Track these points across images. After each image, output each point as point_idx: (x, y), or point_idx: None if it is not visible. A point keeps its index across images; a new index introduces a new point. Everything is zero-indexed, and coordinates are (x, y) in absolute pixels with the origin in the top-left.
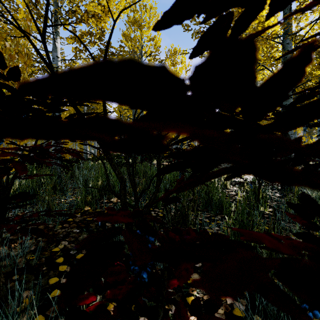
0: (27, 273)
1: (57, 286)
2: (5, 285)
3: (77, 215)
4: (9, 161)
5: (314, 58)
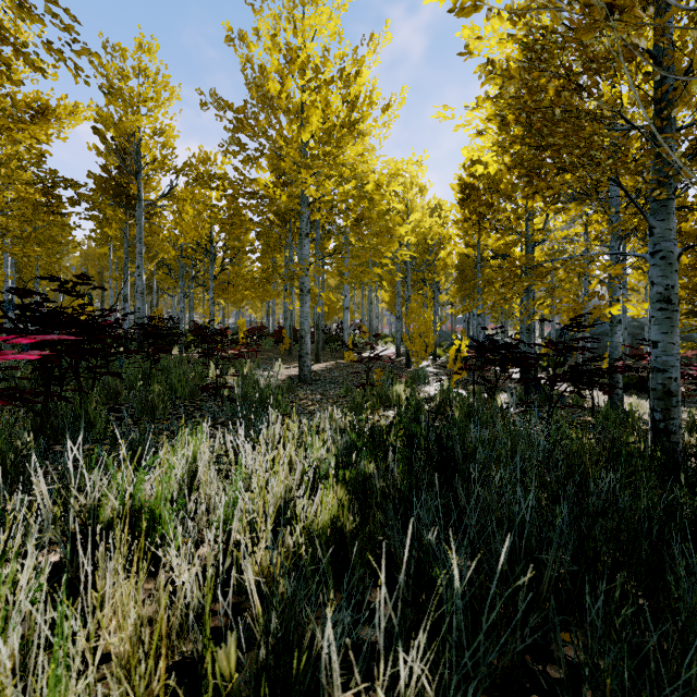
0: None
1: None
2: None
3: None
4: None
5: (331, 234)
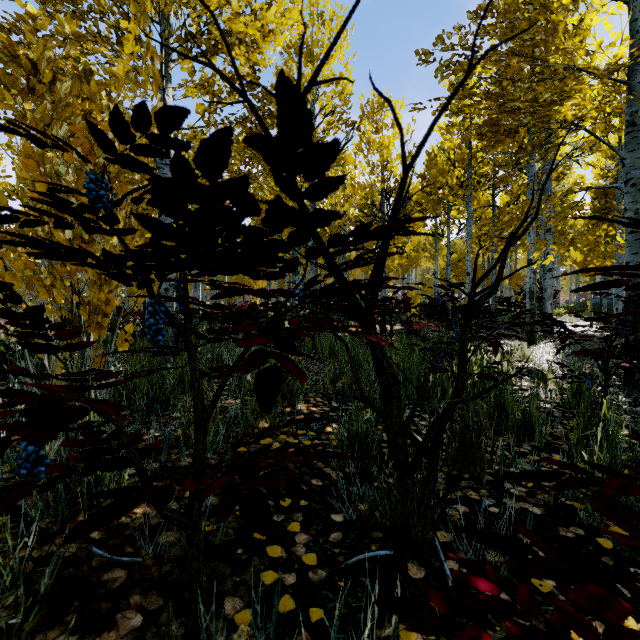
0: (214, 561)
1: (380, 605)
2: (206, 587)
3: (250, 440)
4: (269, 355)
5: None
